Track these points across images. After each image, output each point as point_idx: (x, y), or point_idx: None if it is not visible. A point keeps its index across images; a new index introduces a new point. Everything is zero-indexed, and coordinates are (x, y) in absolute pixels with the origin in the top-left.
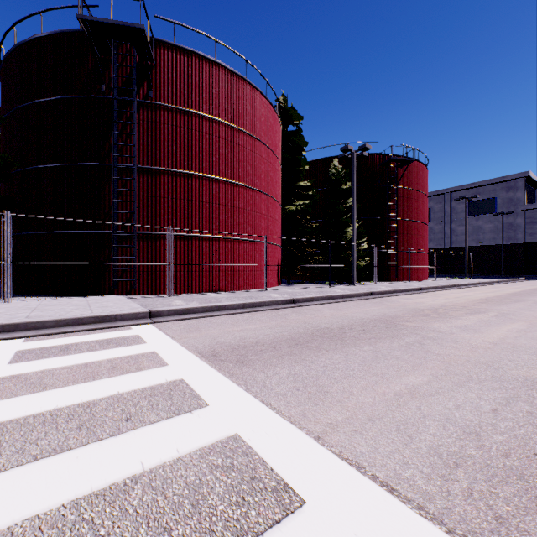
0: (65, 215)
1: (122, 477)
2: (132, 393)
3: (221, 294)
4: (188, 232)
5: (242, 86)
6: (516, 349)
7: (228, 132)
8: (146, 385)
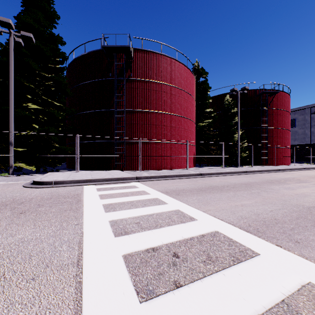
0: (94, 134)
1: (150, 213)
2: (143, 200)
3: (164, 171)
4: (148, 140)
5: (174, 64)
6: (305, 196)
7: (167, 89)
8: (146, 198)
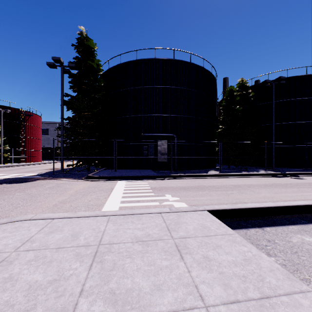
0: None
1: None
2: None
3: None
4: None
5: None
6: (32, 170)
7: None
8: None
